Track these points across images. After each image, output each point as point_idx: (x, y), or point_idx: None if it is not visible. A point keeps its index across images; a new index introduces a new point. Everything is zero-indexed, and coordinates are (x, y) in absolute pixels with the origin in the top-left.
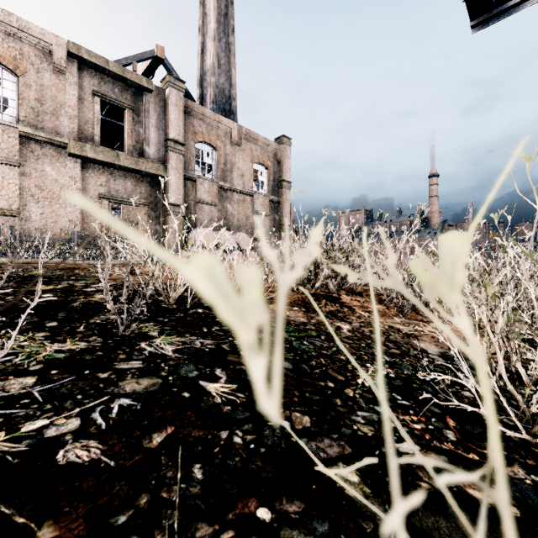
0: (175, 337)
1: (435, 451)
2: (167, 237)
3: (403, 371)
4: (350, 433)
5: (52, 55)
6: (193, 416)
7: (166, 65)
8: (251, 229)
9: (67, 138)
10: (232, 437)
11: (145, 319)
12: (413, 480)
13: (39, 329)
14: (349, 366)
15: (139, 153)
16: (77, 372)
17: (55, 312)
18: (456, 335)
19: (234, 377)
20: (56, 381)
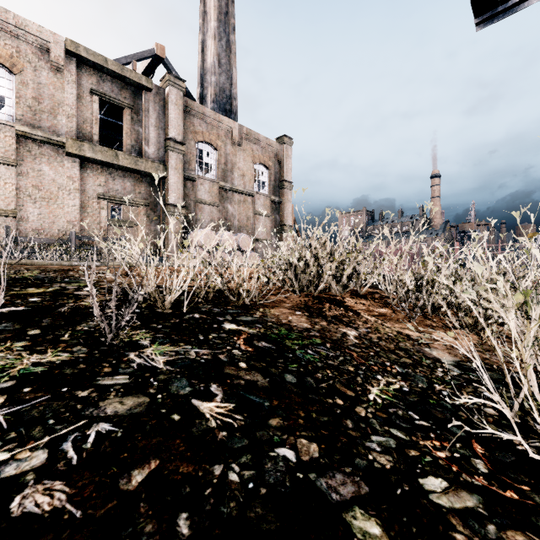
0: (168, 346)
1: (467, 489)
2: (163, 237)
3: (418, 384)
4: (365, 465)
5: (50, 52)
6: (182, 445)
7: (166, 65)
8: (252, 230)
9: (65, 137)
10: (227, 473)
11: (136, 326)
12: (445, 530)
13: (18, 338)
14: (358, 379)
15: (138, 153)
16: (53, 390)
17: (39, 318)
18: (482, 348)
19: (232, 393)
20: (27, 401)
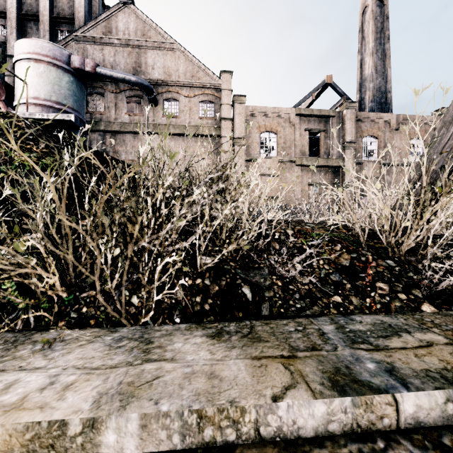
0: None
1: None
2: None
3: None
4: None
5: (289, 118)
6: None
7: (332, 86)
8: None
9: (295, 157)
10: None
11: None
12: None
13: None
14: None
15: (327, 155)
16: None
17: None
18: None
19: None
20: None
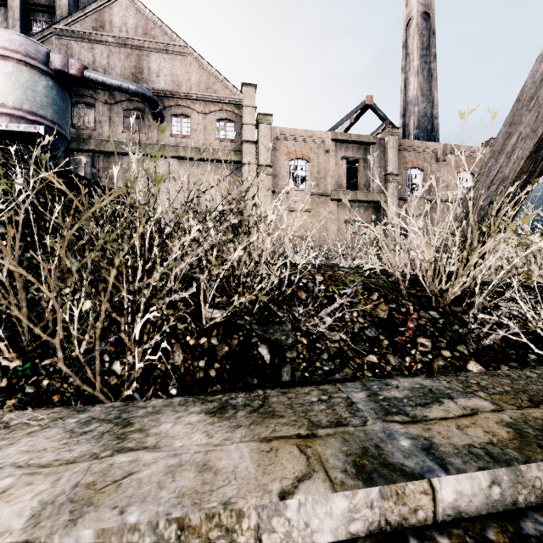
0: None
1: None
2: None
3: None
4: None
5: (323, 144)
6: None
7: (373, 108)
8: None
9: (330, 190)
10: None
11: None
12: None
13: None
14: None
15: (367, 188)
16: None
17: None
18: None
19: None
20: None
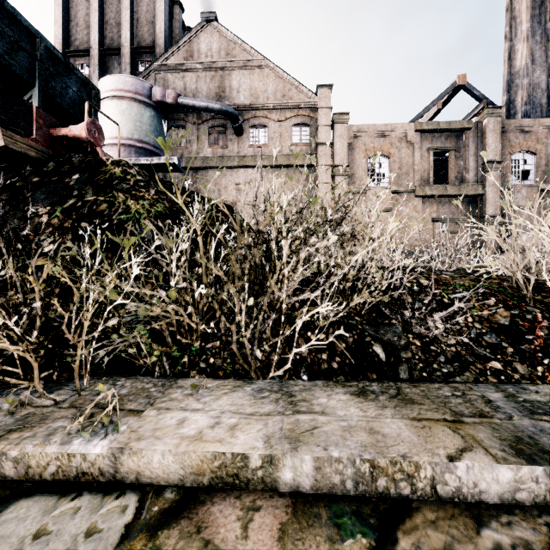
0: None
1: None
2: None
3: None
4: None
5: (406, 136)
6: None
7: (466, 89)
8: None
9: (414, 186)
10: None
11: None
12: None
13: None
14: None
15: (459, 181)
16: None
17: None
18: None
19: None
20: None
